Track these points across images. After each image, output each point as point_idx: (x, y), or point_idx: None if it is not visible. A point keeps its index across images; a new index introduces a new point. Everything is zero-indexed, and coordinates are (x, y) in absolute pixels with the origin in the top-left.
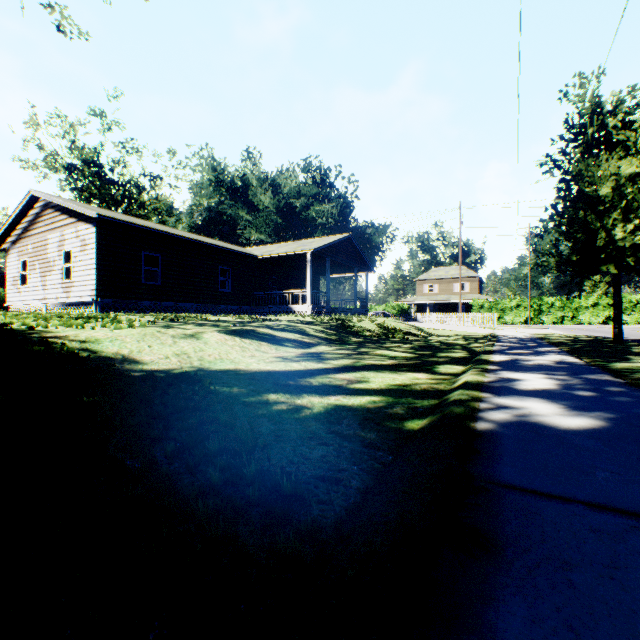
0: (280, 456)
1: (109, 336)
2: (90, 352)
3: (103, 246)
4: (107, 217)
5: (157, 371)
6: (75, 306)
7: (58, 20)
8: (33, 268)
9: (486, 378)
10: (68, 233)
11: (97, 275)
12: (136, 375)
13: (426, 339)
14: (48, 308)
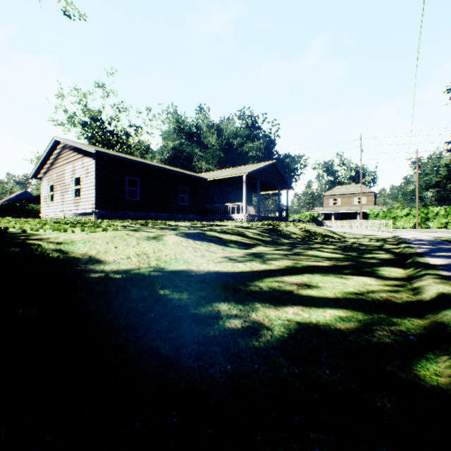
0: None
1: (84, 238)
2: (61, 253)
3: (100, 173)
4: (102, 152)
5: (116, 272)
6: (82, 215)
7: (64, 7)
8: (56, 190)
9: None
10: (77, 165)
11: (95, 193)
12: (95, 276)
13: (343, 241)
14: (65, 217)
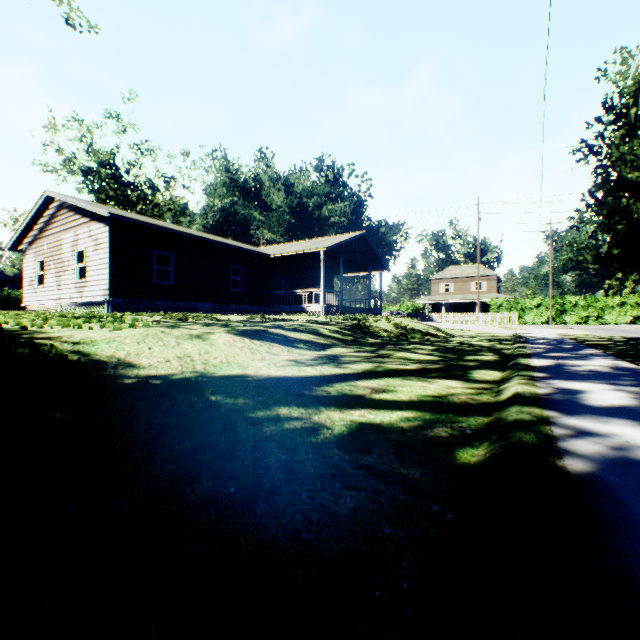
0: (293, 509)
1: (107, 337)
2: (82, 355)
3: (115, 245)
4: (119, 216)
5: (154, 377)
6: (88, 306)
7: (66, 13)
8: (48, 268)
9: (539, 389)
10: (81, 233)
11: (109, 275)
12: (129, 382)
13: (447, 340)
14: (63, 308)
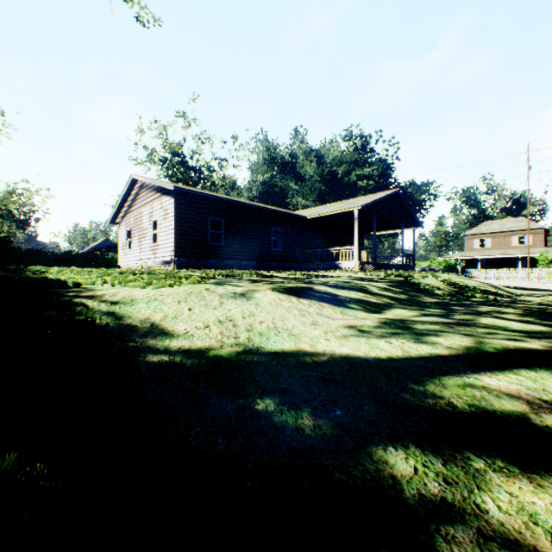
0: None
1: (149, 295)
2: (113, 318)
3: (179, 214)
4: (181, 188)
5: (185, 352)
6: (160, 265)
7: (137, 13)
8: (134, 236)
9: None
10: (155, 206)
11: (174, 238)
12: (152, 360)
13: (518, 300)
14: (143, 267)
